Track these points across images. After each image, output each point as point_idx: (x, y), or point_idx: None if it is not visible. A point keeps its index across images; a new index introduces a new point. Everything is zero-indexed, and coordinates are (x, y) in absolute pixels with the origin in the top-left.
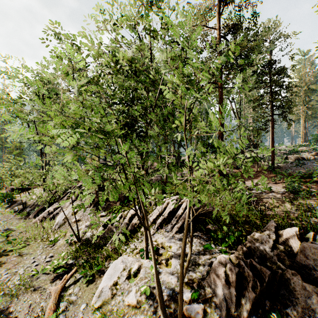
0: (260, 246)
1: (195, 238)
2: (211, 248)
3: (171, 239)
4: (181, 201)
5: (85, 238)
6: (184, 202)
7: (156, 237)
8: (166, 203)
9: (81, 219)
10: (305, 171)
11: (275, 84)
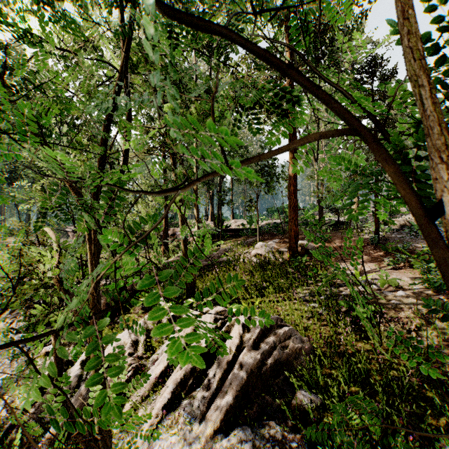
0: None
1: None
2: None
3: None
4: (227, 324)
5: None
6: (234, 330)
7: (157, 447)
8: (192, 328)
9: None
10: None
11: (382, 97)
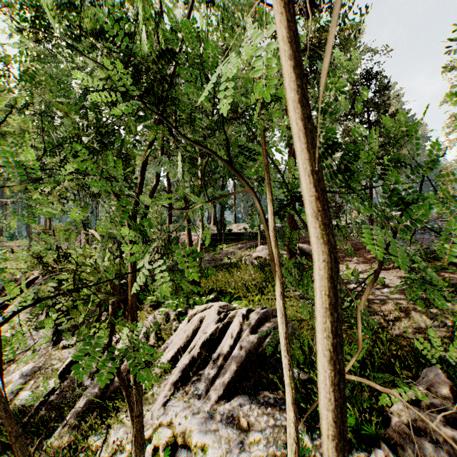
0: (433, 452)
1: (262, 415)
2: (306, 451)
3: (207, 421)
4: (229, 315)
5: (13, 407)
6: (235, 320)
7: (171, 412)
8: (198, 320)
9: (17, 357)
10: (423, 248)
11: (375, 108)
